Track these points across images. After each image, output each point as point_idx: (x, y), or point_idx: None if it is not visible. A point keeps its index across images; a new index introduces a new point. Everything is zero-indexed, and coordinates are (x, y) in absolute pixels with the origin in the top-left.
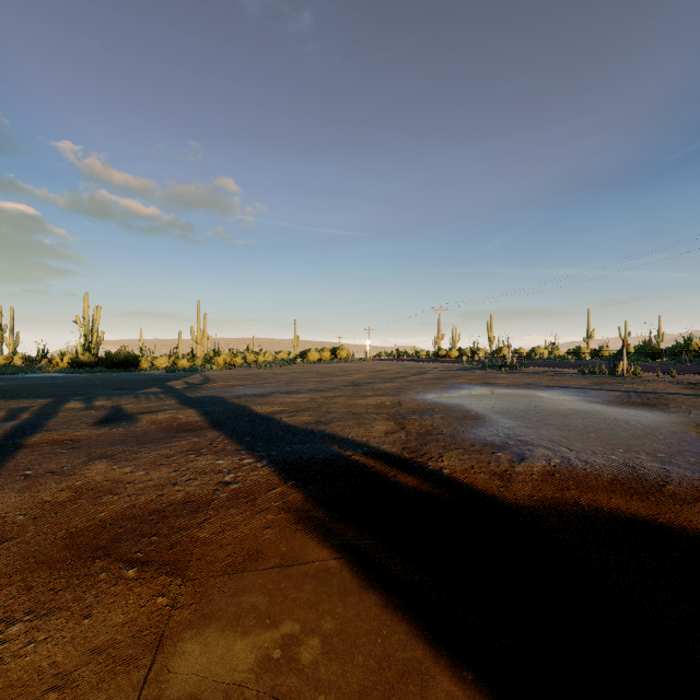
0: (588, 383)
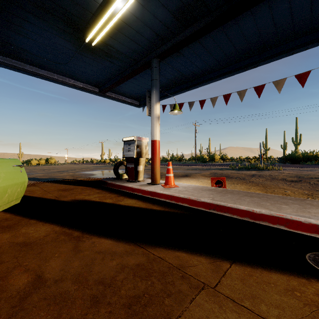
0: None
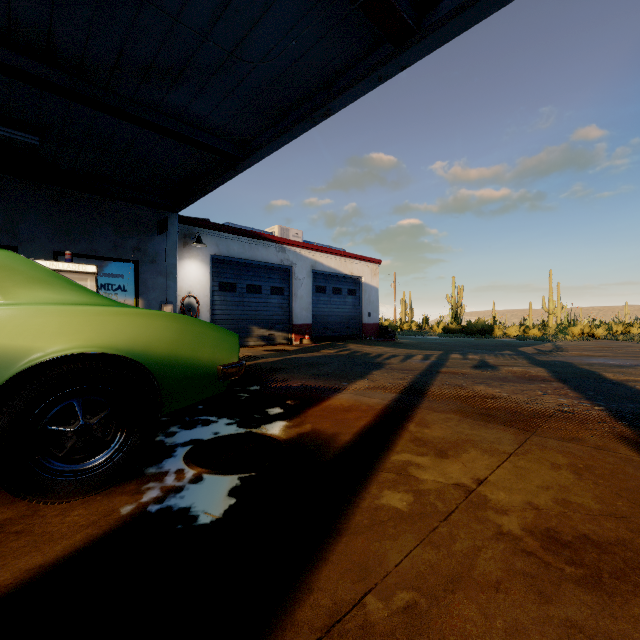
0: None
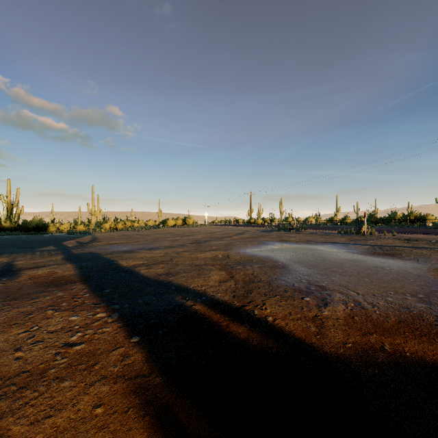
0: (346, 240)
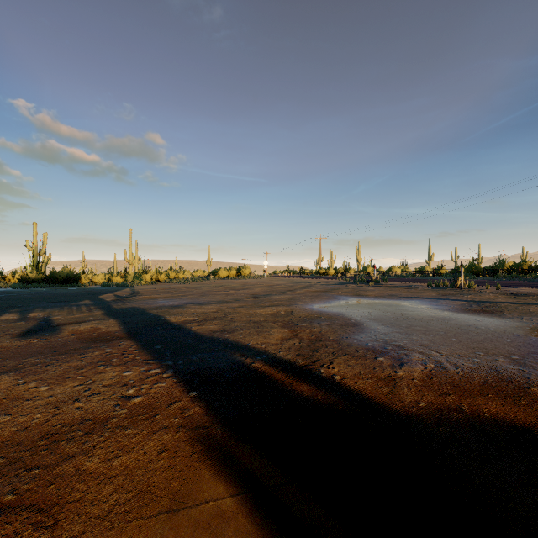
0: (437, 294)
